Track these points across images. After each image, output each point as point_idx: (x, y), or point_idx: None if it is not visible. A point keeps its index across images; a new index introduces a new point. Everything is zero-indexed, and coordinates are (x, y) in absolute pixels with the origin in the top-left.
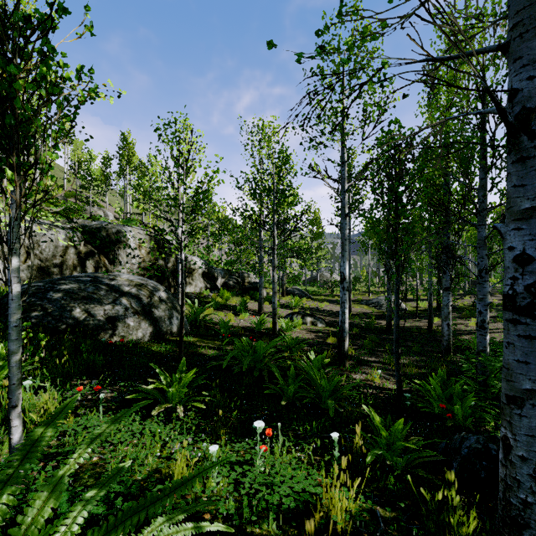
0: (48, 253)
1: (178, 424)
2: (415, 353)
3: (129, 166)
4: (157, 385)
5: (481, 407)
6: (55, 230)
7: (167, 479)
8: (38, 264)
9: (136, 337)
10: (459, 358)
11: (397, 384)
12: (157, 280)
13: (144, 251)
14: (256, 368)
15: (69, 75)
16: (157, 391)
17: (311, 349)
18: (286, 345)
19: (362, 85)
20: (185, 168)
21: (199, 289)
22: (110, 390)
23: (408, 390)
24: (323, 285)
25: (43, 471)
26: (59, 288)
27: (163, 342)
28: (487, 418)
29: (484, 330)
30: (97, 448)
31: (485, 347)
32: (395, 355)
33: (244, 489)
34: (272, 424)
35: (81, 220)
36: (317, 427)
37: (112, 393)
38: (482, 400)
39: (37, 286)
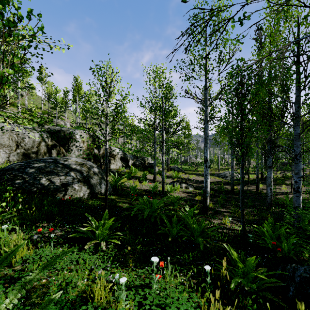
0: (29, 145)
1: (102, 254)
2: (250, 206)
3: (78, 95)
4: (88, 228)
5: (299, 243)
6: (33, 132)
7: (91, 298)
8: (23, 151)
9: (79, 195)
10: (277, 210)
11: (242, 227)
12: (94, 162)
13: (86, 144)
14: (152, 216)
15: (21, 15)
16: (89, 231)
17: (186, 203)
18: (171, 201)
19: (228, 21)
20: (109, 92)
21: (118, 167)
22: (60, 230)
23: (248, 231)
24: (191, 164)
25: (3, 293)
26: (33, 166)
27: (96, 198)
28: (305, 251)
29: (299, 193)
30: (46, 273)
31: (299, 204)
32: (241, 209)
33: (144, 308)
34: (163, 254)
35: (49, 126)
36: (192, 256)
37: (61, 232)
38: (300, 239)
39: (20, 165)
